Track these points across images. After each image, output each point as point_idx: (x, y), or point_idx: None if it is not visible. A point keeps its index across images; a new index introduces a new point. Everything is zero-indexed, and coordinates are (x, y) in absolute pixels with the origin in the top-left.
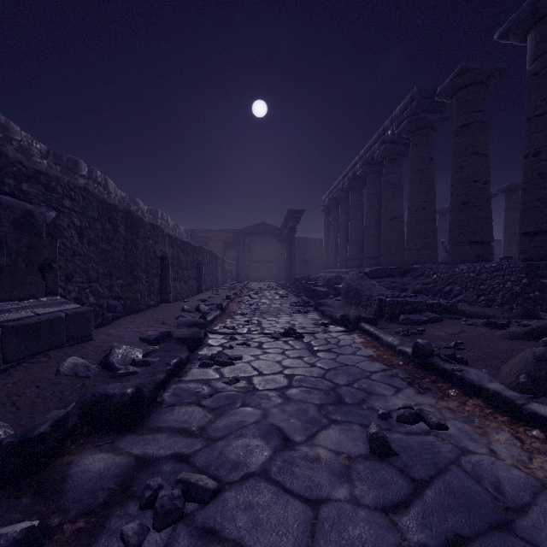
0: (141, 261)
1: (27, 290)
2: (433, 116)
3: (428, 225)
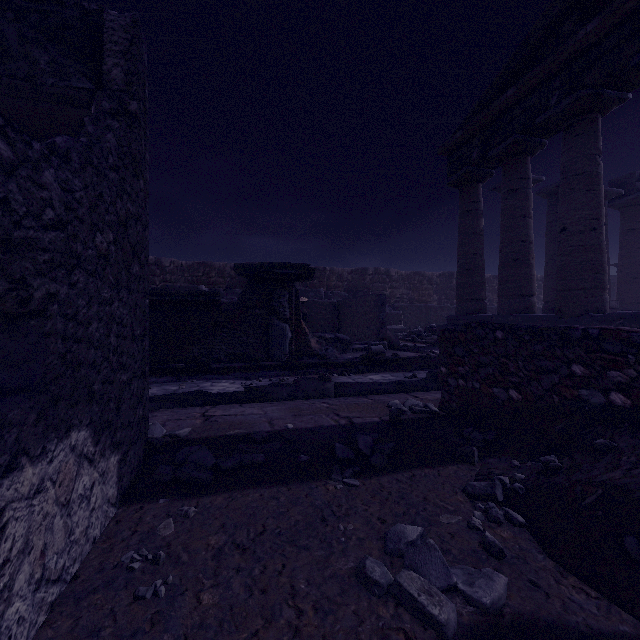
0: (432, 318)
1: (397, 324)
2: (620, 201)
3: (622, 284)
